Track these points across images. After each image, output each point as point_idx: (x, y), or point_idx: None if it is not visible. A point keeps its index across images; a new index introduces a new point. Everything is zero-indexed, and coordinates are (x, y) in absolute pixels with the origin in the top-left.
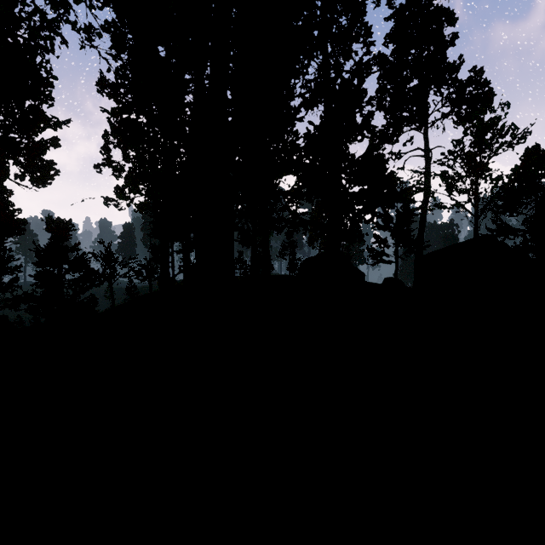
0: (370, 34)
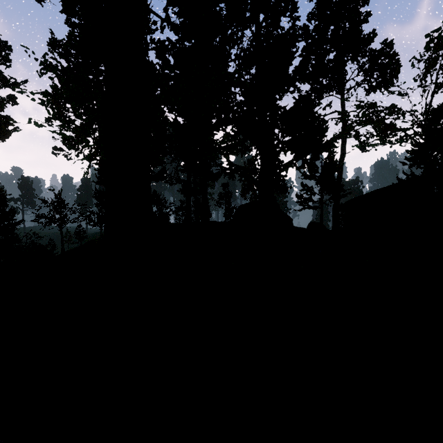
0: (296, 9)
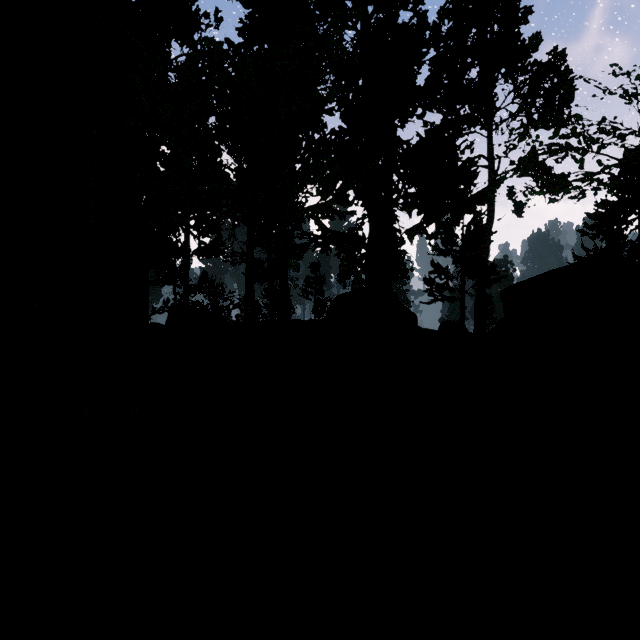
0: None
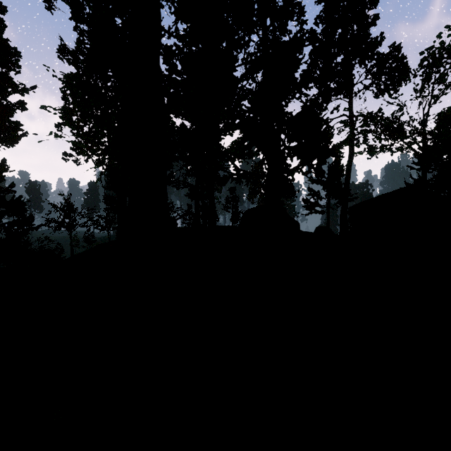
0: (304, 13)
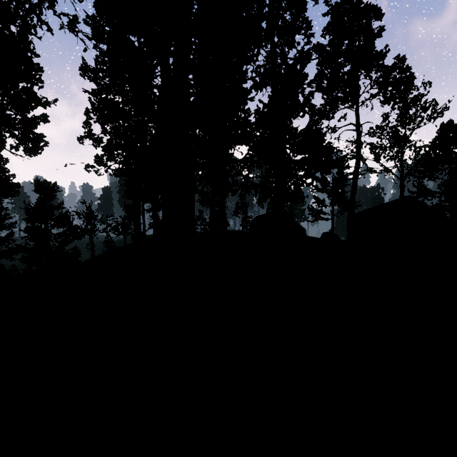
0: (310, 27)
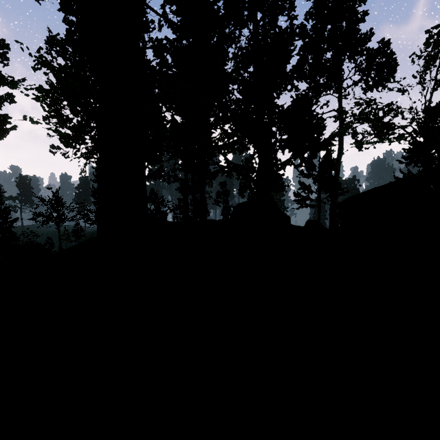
0: (294, 8)
